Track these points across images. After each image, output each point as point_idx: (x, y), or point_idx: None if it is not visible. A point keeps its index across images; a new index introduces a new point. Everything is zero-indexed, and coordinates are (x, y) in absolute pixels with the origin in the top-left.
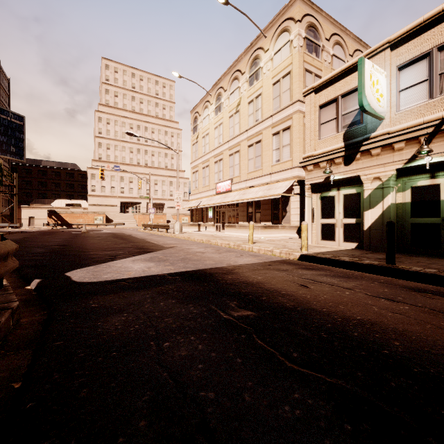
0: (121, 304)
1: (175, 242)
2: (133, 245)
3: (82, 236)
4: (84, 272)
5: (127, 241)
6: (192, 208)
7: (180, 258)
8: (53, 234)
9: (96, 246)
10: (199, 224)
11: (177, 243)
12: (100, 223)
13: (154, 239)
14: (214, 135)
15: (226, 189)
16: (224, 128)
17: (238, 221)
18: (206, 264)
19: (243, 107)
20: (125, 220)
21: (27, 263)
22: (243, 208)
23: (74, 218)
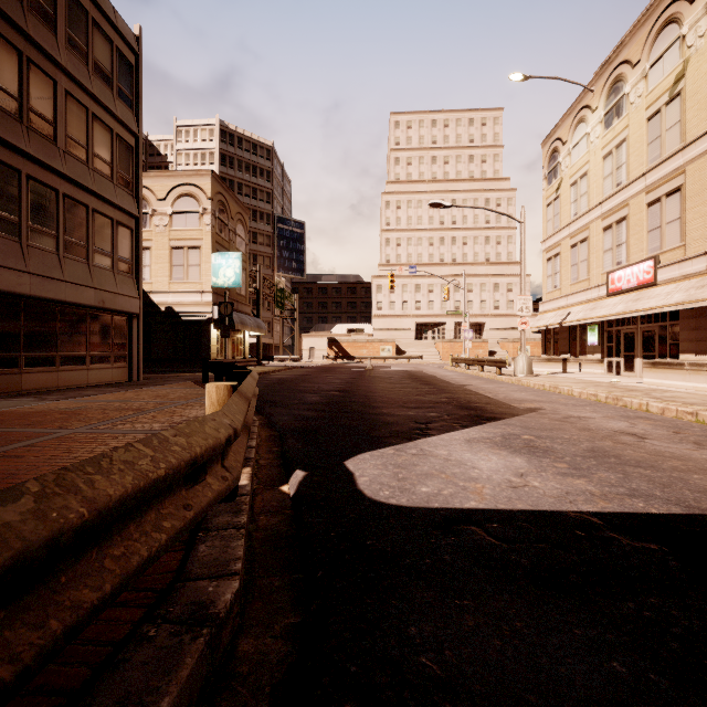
0: (527, 701)
1: (530, 396)
2: (450, 399)
3: (367, 375)
4: (378, 464)
5: (436, 388)
6: (548, 327)
7: (585, 449)
8: (332, 370)
9: (389, 396)
10: (564, 358)
11: (536, 399)
12: (389, 355)
13: (482, 387)
14: (602, 172)
15: (638, 280)
16: (631, 149)
17: (679, 353)
18: (705, 491)
19: (694, 80)
20: (423, 351)
21: (294, 425)
22: (697, 321)
23: (356, 349)
